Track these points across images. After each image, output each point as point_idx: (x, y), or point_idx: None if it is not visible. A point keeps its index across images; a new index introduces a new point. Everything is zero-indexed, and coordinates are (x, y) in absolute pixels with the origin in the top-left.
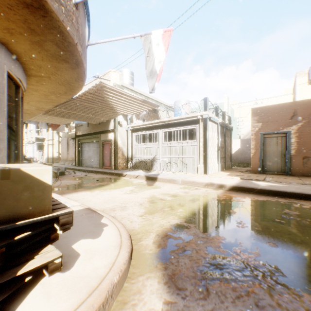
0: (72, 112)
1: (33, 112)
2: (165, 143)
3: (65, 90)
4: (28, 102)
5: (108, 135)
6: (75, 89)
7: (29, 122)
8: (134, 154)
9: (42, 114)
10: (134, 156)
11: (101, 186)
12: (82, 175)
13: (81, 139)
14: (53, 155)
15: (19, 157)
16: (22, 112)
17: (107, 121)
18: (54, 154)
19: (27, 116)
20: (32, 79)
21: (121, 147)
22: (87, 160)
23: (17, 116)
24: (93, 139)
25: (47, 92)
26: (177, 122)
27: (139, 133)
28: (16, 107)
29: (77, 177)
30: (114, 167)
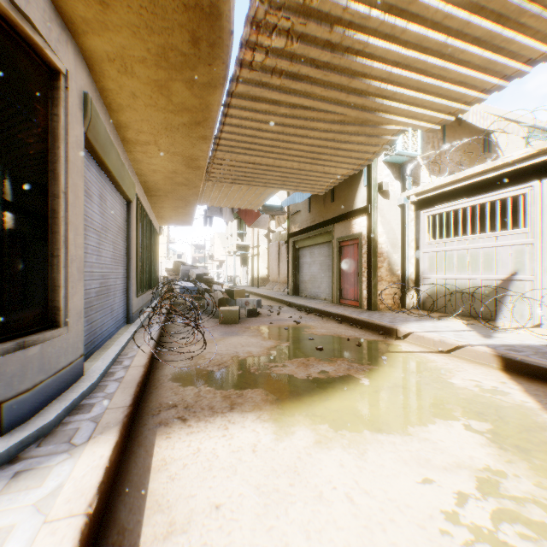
0: (259, 161)
1: (187, 177)
2: None
3: (182, 16)
4: (156, 143)
5: (352, 223)
6: None
7: (211, 214)
8: (424, 271)
9: (208, 185)
10: (424, 276)
11: (326, 391)
12: (290, 321)
13: (298, 240)
14: (257, 273)
15: None
16: (57, 124)
17: (349, 191)
18: (261, 271)
19: (188, 193)
20: None
21: (385, 252)
22: (309, 283)
23: None
24: (319, 237)
25: (150, 63)
26: None
27: (443, 209)
28: None
29: (278, 325)
30: (367, 305)
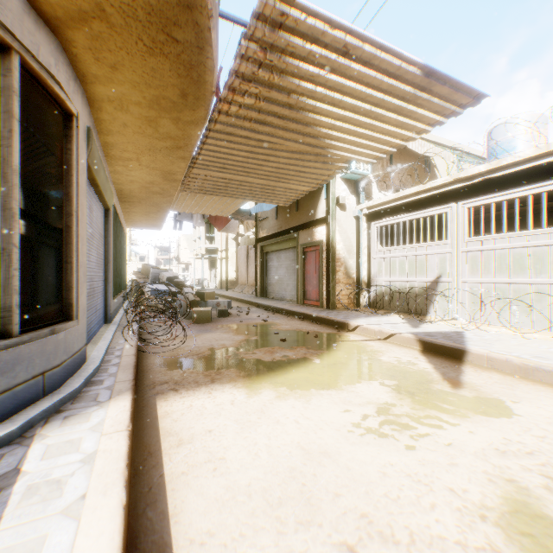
0: (231, 177)
1: (163, 187)
2: (473, 239)
3: (175, 80)
4: (138, 159)
5: (314, 231)
6: (197, 67)
7: (182, 219)
8: (374, 274)
9: (182, 194)
10: (374, 279)
11: (286, 368)
12: (259, 320)
13: (266, 245)
14: (226, 276)
15: (10, 283)
16: (70, 157)
17: (311, 202)
18: (230, 274)
19: (161, 201)
20: (79, 51)
21: (342, 257)
22: (276, 285)
23: (3, 150)
24: (286, 243)
25: (144, 105)
26: (525, 169)
27: (389, 222)
28: (2, 120)
29: (247, 323)
30: (327, 304)
